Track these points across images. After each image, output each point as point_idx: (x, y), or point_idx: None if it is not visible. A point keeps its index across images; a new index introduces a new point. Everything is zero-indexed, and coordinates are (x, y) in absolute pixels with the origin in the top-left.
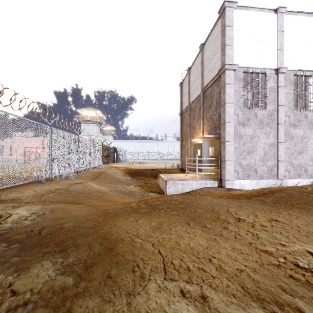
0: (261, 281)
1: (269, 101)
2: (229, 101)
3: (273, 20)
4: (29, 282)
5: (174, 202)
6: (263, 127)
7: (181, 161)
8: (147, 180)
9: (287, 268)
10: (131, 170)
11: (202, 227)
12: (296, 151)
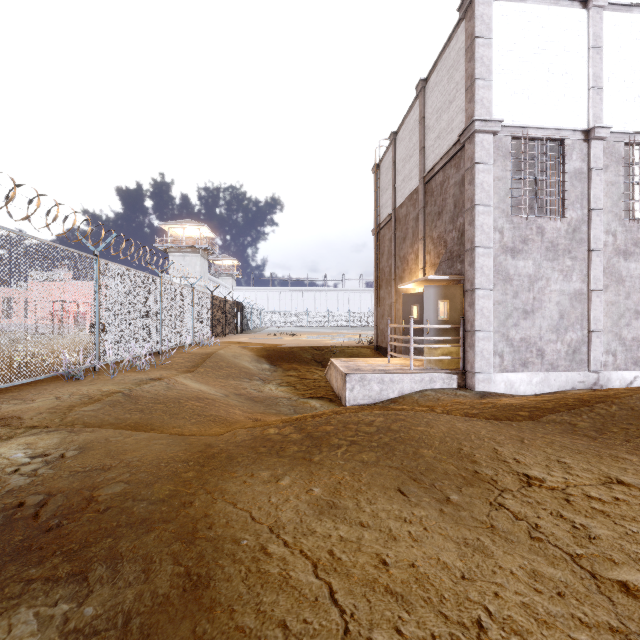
0: None
1: (570, 201)
2: (483, 201)
3: (579, 24)
4: None
5: (366, 429)
6: (557, 258)
7: (377, 330)
8: (306, 370)
9: None
10: (272, 350)
11: (439, 502)
12: (629, 309)
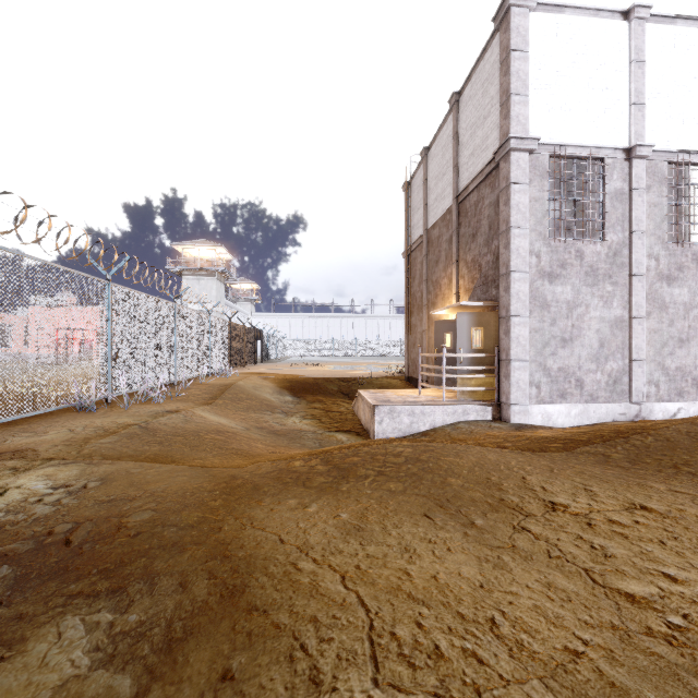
0: (634, 691)
1: (610, 223)
2: (519, 223)
3: (620, 37)
4: (18, 685)
5: (394, 460)
6: (597, 284)
7: (408, 359)
8: (331, 403)
9: (695, 647)
10: (295, 382)
11: (464, 525)
12: (672, 338)
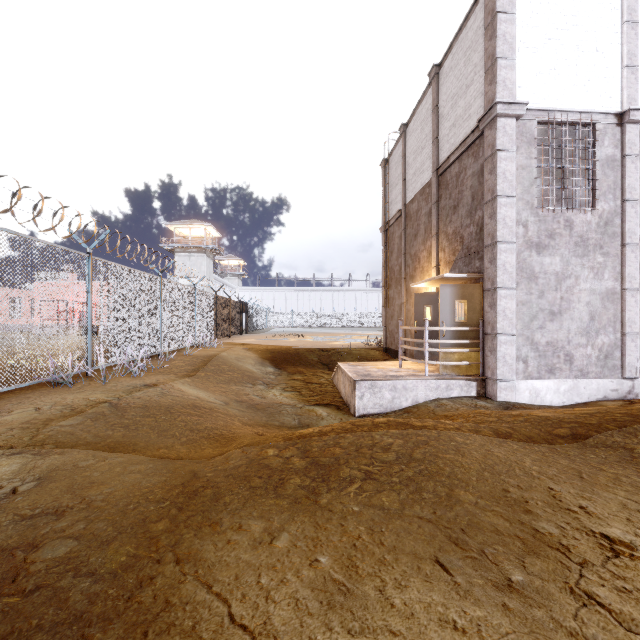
0: None
1: (601, 191)
2: (506, 191)
3: None
4: None
5: (383, 457)
6: (587, 254)
7: (386, 331)
8: (311, 374)
9: None
10: (277, 352)
11: (498, 588)
12: None
